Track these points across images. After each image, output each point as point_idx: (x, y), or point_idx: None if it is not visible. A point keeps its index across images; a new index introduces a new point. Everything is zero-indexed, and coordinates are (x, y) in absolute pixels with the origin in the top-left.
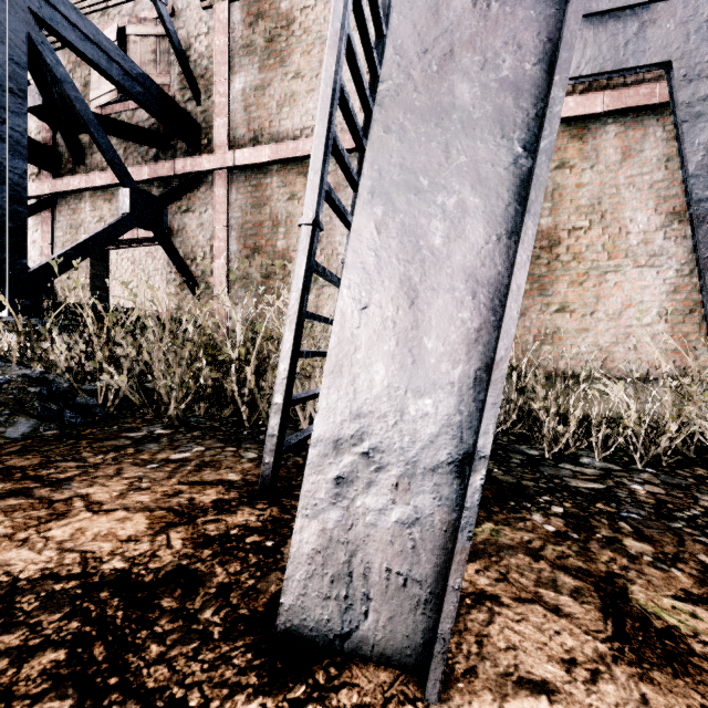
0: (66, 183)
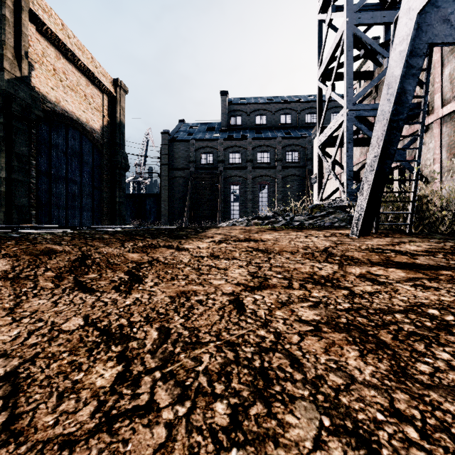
0: None
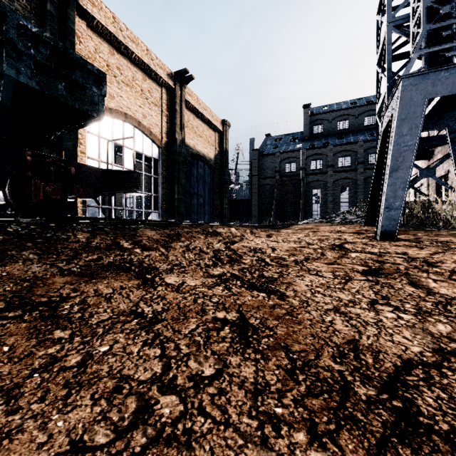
0: (429, 162)
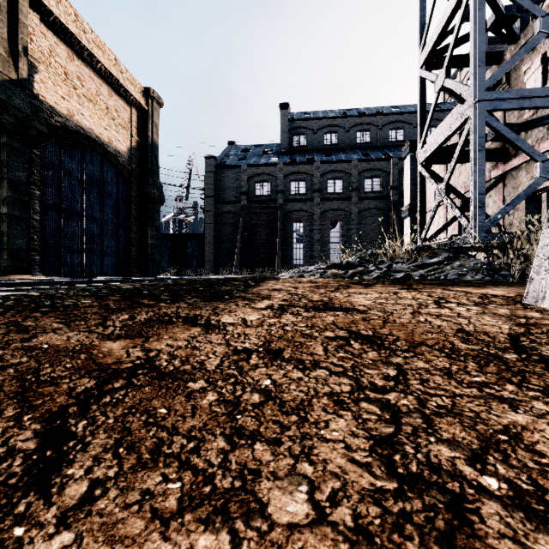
0: (510, 164)
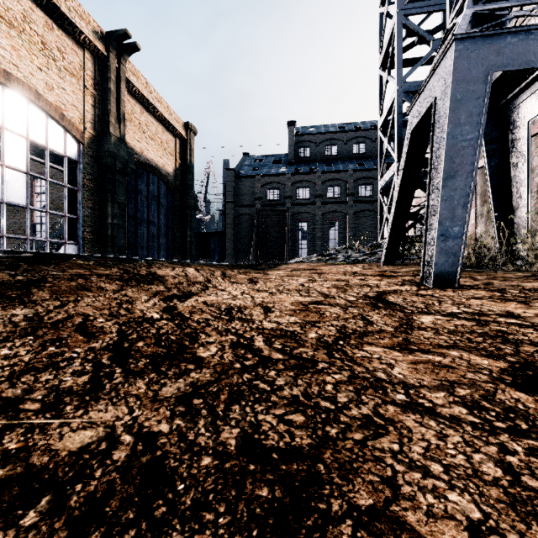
0: None
